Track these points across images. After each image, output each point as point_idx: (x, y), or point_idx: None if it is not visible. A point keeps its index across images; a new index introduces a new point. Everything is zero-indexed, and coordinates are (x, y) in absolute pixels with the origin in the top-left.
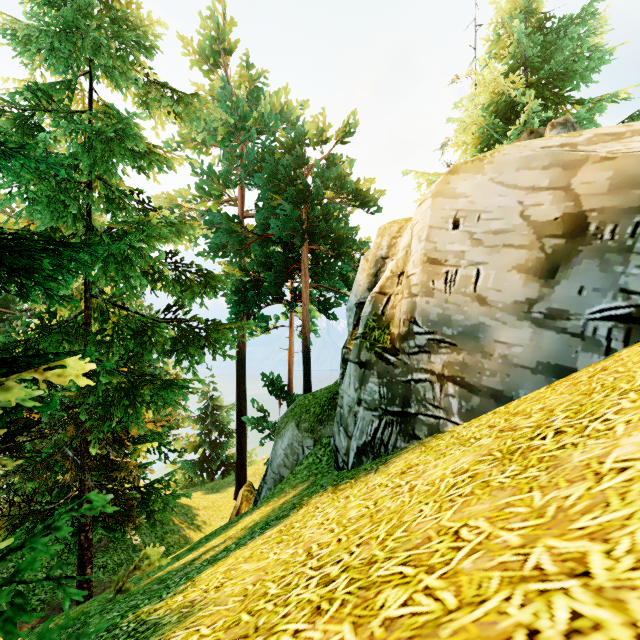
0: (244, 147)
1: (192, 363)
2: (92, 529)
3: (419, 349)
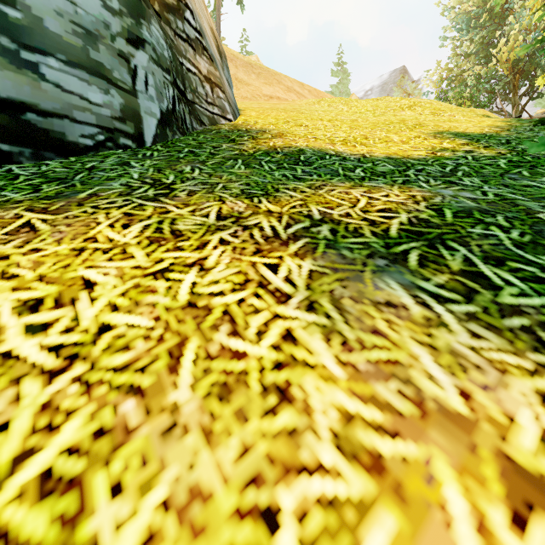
0: None
1: None
2: None
3: (188, 39)
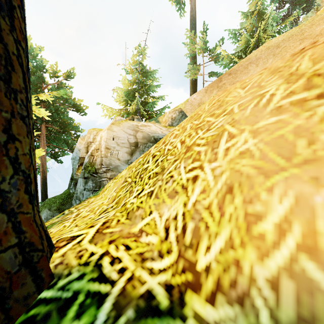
0: None
1: None
2: None
3: (104, 172)
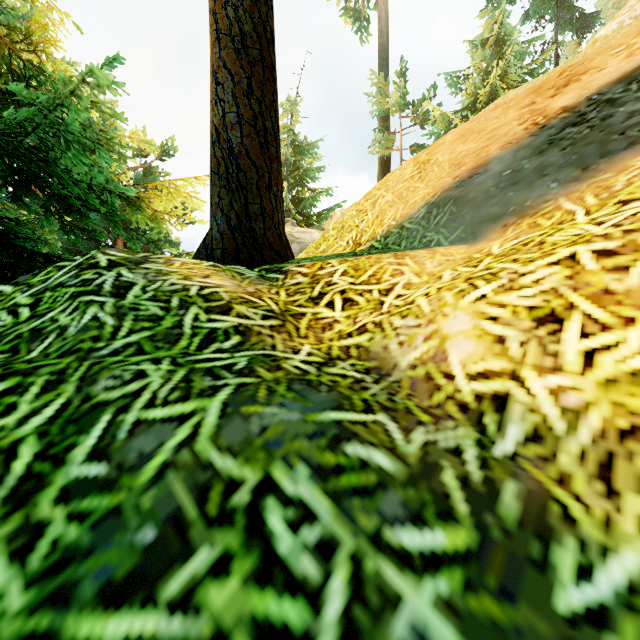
0: None
1: None
2: None
3: None
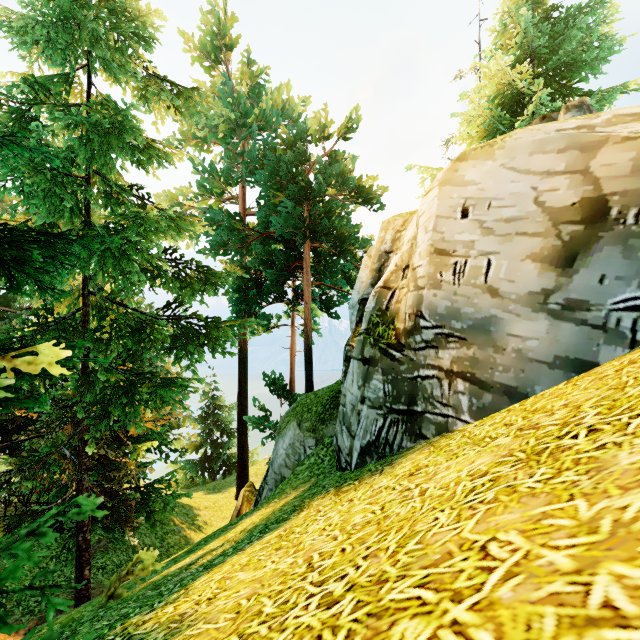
0: (245, 144)
1: (192, 361)
2: (91, 529)
3: (426, 344)
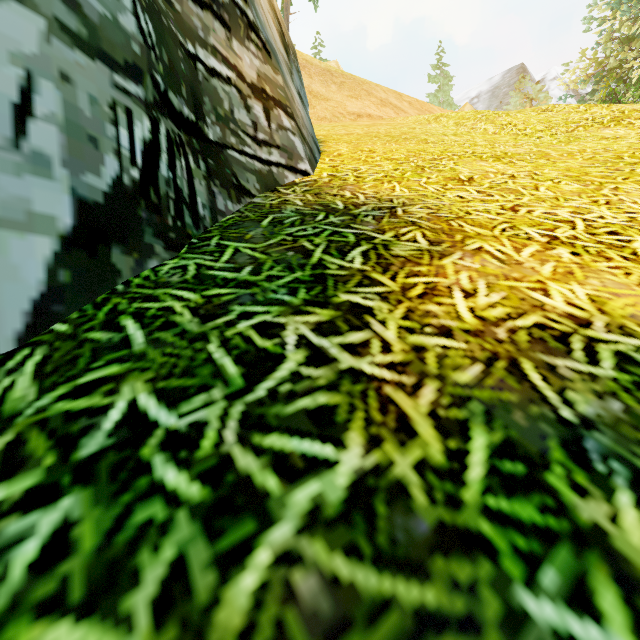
0: None
1: None
2: None
3: (210, 1)
